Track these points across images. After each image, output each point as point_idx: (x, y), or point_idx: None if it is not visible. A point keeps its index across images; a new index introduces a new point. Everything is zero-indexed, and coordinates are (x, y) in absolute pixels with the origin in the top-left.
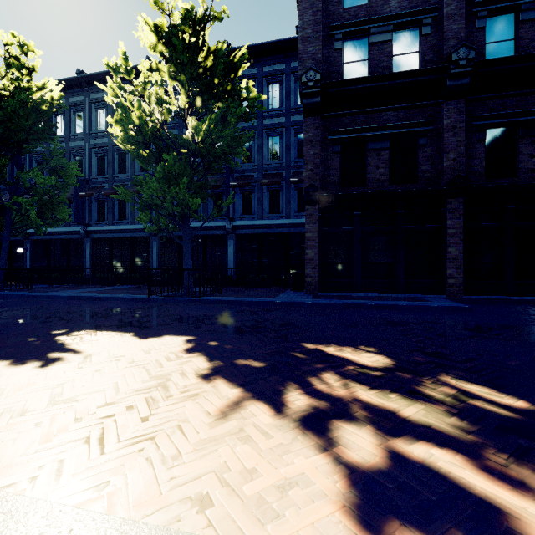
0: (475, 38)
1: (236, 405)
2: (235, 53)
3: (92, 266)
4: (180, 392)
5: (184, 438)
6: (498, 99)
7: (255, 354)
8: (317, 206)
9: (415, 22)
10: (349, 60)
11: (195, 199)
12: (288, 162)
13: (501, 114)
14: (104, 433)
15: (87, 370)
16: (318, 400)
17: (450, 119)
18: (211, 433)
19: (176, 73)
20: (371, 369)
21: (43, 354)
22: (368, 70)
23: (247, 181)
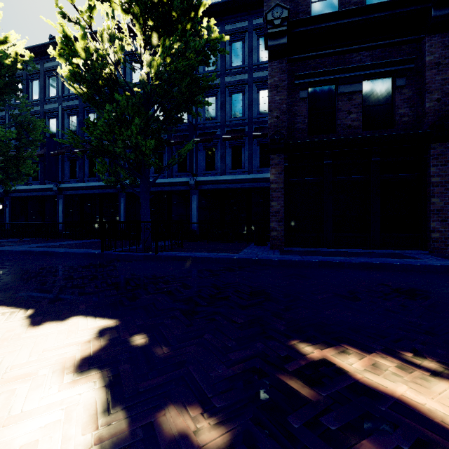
0: None
1: None
2: None
3: (64, 221)
4: None
5: None
6: None
7: (207, 383)
8: (283, 155)
9: None
10: None
11: (147, 141)
12: (250, 118)
13: None
14: None
15: None
16: None
17: (434, 55)
18: None
19: (129, 5)
20: None
21: None
22: (338, 8)
23: (209, 137)
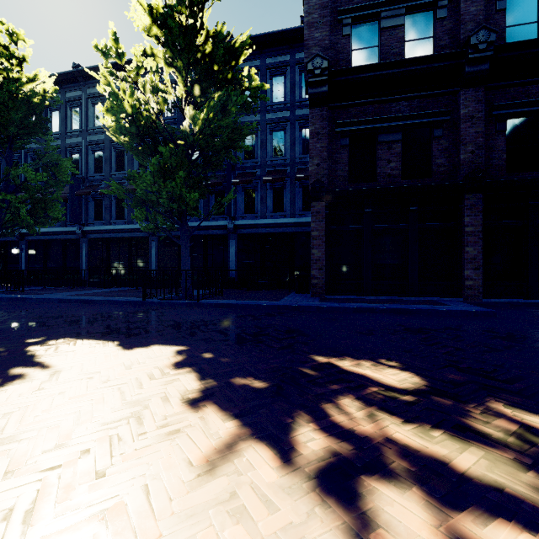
0: (494, 21)
1: (229, 449)
2: (236, 38)
3: (89, 267)
4: (158, 427)
5: (149, 511)
6: (520, 87)
7: (256, 370)
8: (324, 203)
9: (430, 4)
10: (358, 47)
11: (192, 194)
12: (293, 158)
13: (523, 103)
14: (37, 500)
15: (48, 393)
16: (338, 441)
17: (468, 109)
18: (190, 501)
19: (173, 59)
20: (399, 392)
21: (3, 370)
22: (378, 57)
23: (249, 178)
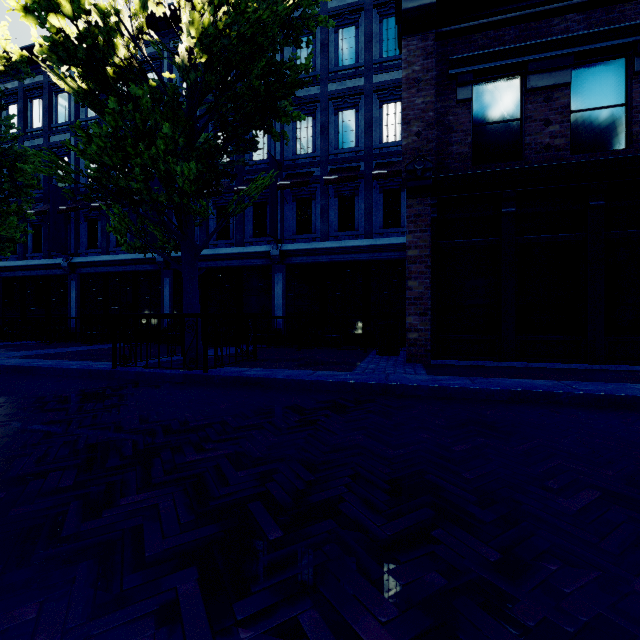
0: None
1: None
2: None
3: (80, 314)
4: None
5: None
6: None
7: None
8: (429, 200)
9: None
10: None
11: (184, 165)
12: (369, 148)
13: None
14: None
15: None
16: None
17: None
18: None
19: None
20: None
21: None
22: None
23: (302, 179)
